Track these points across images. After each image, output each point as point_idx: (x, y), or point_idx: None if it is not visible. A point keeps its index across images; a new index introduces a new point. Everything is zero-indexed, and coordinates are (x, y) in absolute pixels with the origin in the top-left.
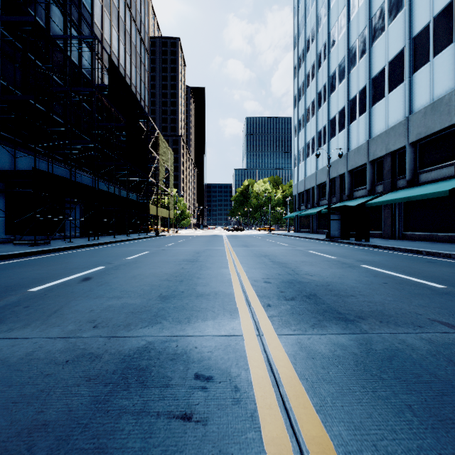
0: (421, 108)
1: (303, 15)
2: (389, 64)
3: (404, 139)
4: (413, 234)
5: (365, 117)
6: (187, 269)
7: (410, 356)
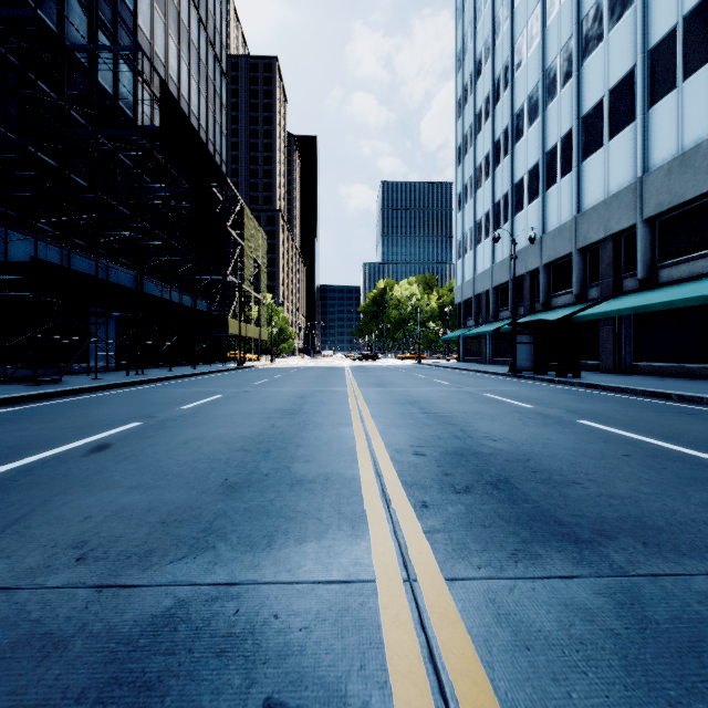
0: (664, 163)
1: (471, 19)
2: (610, 93)
3: (635, 213)
4: (649, 366)
5: (570, 179)
6: (280, 427)
7: None
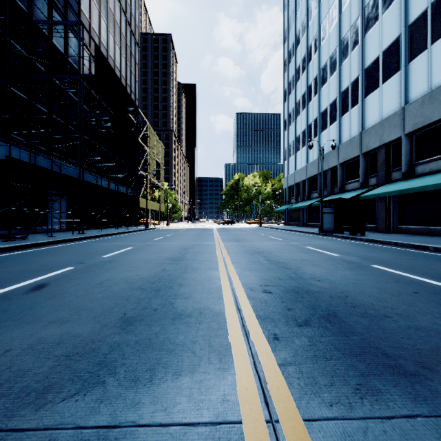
0: (419, 97)
1: (293, 9)
2: (383, 53)
3: (400, 130)
4: (409, 228)
5: (357, 109)
6: (169, 271)
7: None
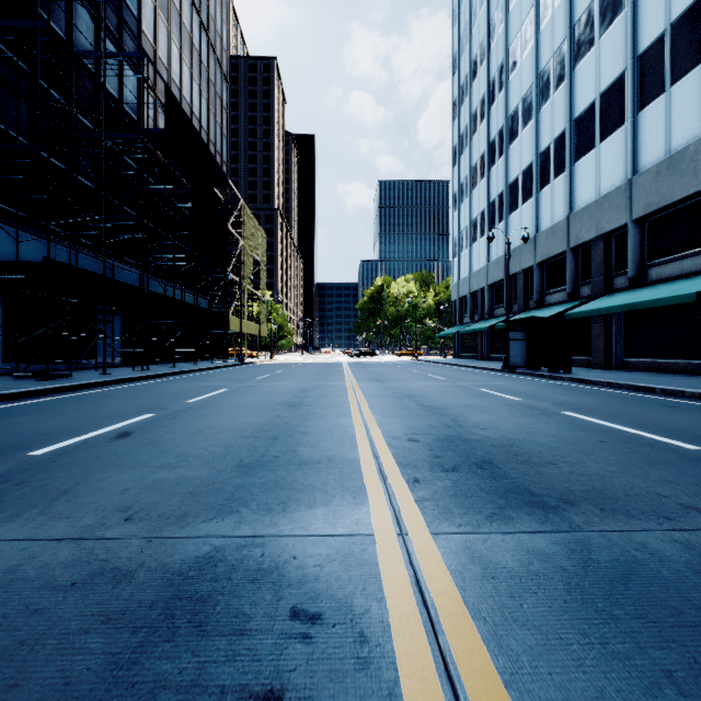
0: (652, 165)
1: (467, 22)
2: (601, 97)
3: (625, 214)
4: (639, 362)
5: (563, 180)
6: (285, 417)
7: (658, 574)
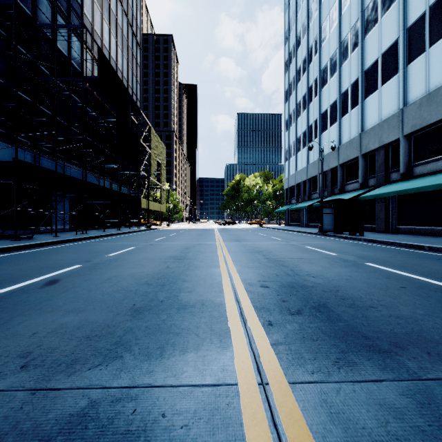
0: (417, 99)
1: (294, 10)
2: (382, 56)
3: (399, 132)
4: (407, 228)
5: (357, 110)
6: (172, 268)
7: None
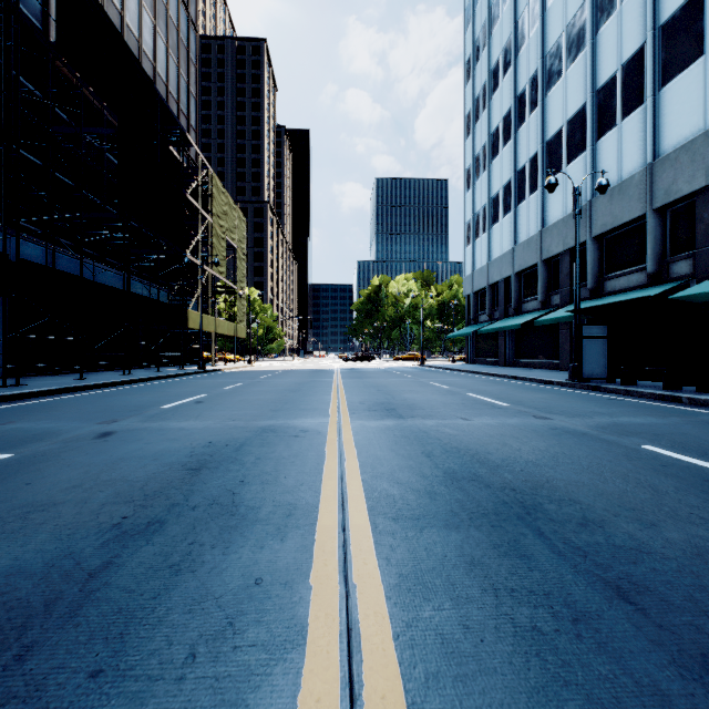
0: None
1: None
2: None
3: None
4: None
5: (639, 116)
6: None
7: None
